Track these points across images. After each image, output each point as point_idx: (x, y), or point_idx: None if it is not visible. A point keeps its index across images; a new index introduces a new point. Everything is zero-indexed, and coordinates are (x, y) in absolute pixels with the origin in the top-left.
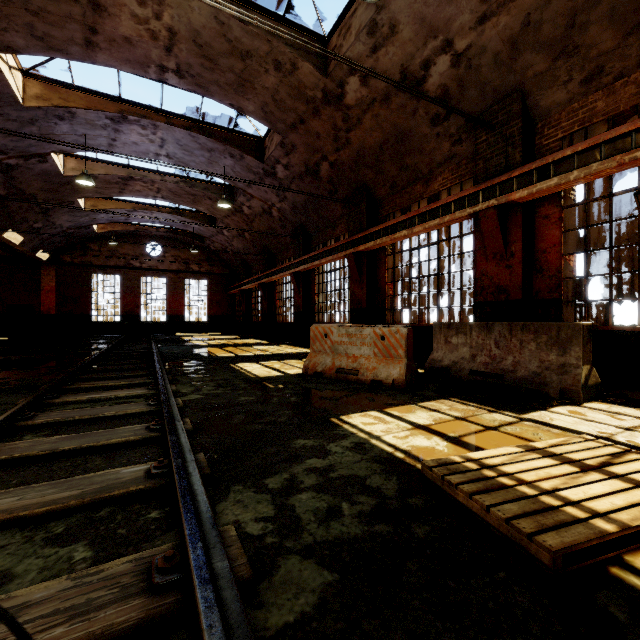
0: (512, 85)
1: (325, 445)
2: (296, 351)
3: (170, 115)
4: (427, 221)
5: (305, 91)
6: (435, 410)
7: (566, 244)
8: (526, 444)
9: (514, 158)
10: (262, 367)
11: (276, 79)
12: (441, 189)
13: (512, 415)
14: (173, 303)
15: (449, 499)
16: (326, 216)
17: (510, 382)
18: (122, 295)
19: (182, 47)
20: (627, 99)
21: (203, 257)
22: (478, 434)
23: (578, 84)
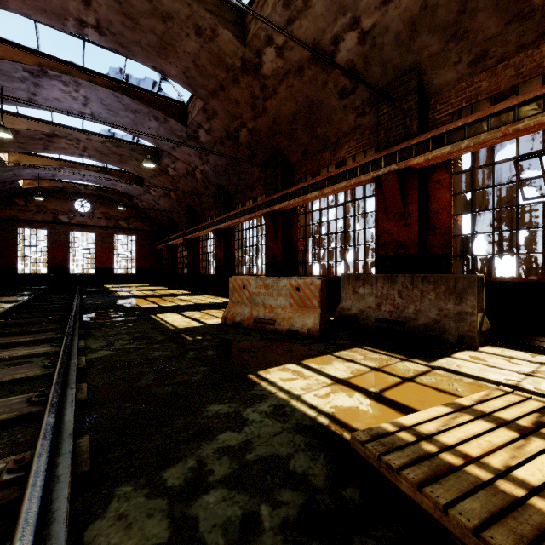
0: (410, 64)
1: (241, 411)
2: (217, 301)
3: (93, 74)
4: (335, 184)
5: (225, 58)
6: (351, 360)
7: (455, 206)
8: (452, 401)
9: (412, 129)
10: (182, 317)
11: (197, 44)
12: (347, 156)
13: (423, 363)
14: (102, 257)
15: (389, 486)
16: (245, 179)
17: (413, 329)
18: (50, 249)
19: (101, 2)
20: (507, 80)
21: (131, 214)
22: (398, 387)
23: (466, 65)
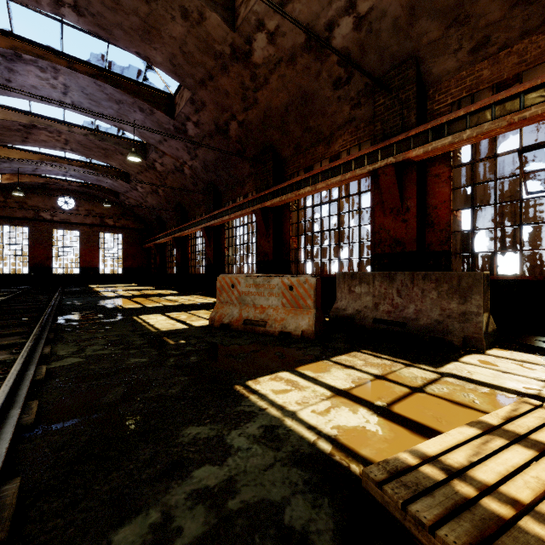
0: (408, 51)
1: (225, 435)
2: (206, 301)
3: (72, 59)
4: (329, 178)
5: (213, 45)
6: (350, 367)
7: (454, 201)
8: (477, 420)
9: (409, 120)
10: (167, 319)
11: (183, 29)
12: (341, 150)
13: (430, 369)
14: (87, 255)
15: None
16: (235, 175)
17: (413, 330)
18: (31, 247)
19: None
20: (510, 68)
21: (118, 212)
22: (407, 400)
23: (467, 53)
